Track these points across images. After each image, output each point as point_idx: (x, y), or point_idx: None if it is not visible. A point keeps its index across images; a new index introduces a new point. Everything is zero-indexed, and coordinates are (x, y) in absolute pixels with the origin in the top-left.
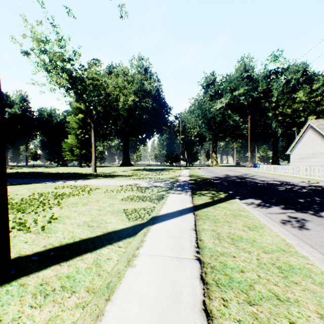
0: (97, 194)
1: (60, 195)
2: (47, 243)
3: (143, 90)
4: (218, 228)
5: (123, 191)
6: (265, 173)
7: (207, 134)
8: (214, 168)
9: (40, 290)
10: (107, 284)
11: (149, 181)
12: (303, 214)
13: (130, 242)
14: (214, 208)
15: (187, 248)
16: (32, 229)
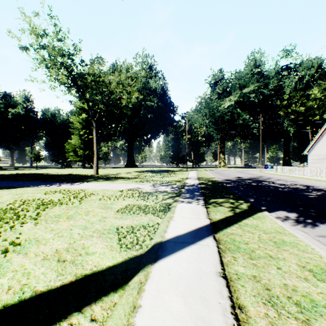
0: (90, 201)
1: (45, 204)
2: None
3: (147, 89)
4: (262, 273)
5: (122, 198)
6: (280, 176)
7: (215, 134)
8: (222, 169)
9: None
10: None
11: (153, 185)
12: None
13: (114, 306)
14: (240, 227)
15: None
16: None
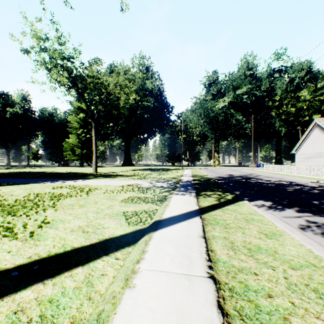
0: (96, 194)
1: (57, 196)
2: (33, 253)
3: (144, 89)
4: (231, 235)
5: (124, 192)
6: (269, 173)
7: (210, 134)
8: (216, 168)
9: (12, 322)
10: (98, 315)
11: (151, 182)
12: (322, 219)
13: (129, 253)
14: (222, 211)
15: (196, 262)
16: (19, 235)
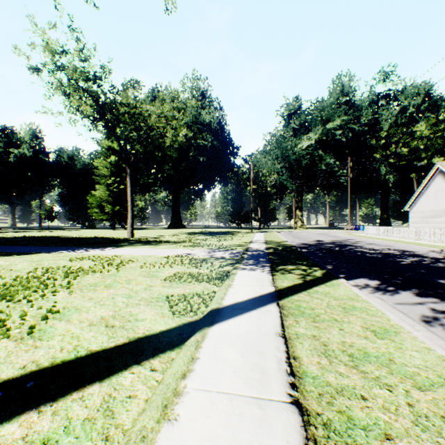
0: (130, 269)
1: (74, 272)
2: (29, 360)
3: (199, 123)
4: (323, 333)
5: (169, 265)
6: (373, 239)
7: (289, 184)
8: (299, 231)
9: None
10: None
11: (208, 251)
12: None
13: (172, 360)
14: (309, 294)
15: (272, 377)
16: (13, 331)
